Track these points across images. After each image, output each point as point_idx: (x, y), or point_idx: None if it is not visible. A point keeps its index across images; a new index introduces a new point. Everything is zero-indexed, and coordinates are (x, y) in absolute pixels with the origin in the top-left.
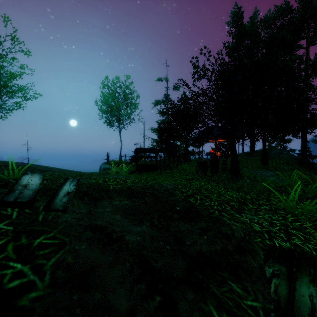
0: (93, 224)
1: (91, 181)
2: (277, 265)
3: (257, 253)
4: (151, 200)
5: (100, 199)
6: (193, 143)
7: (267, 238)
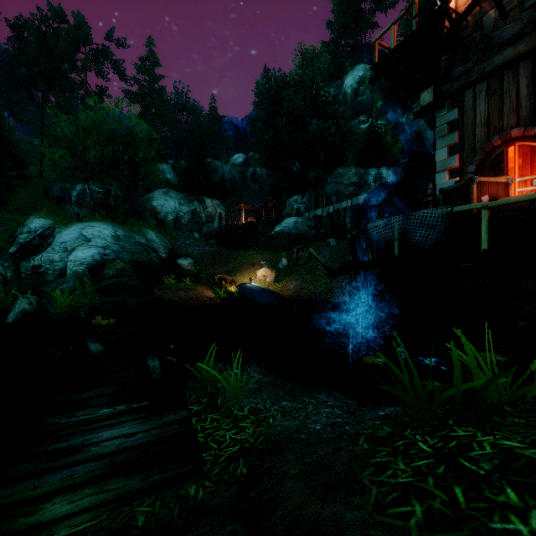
0: None
1: None
2: None
3: None
4: None
5: None
6: None
7: None
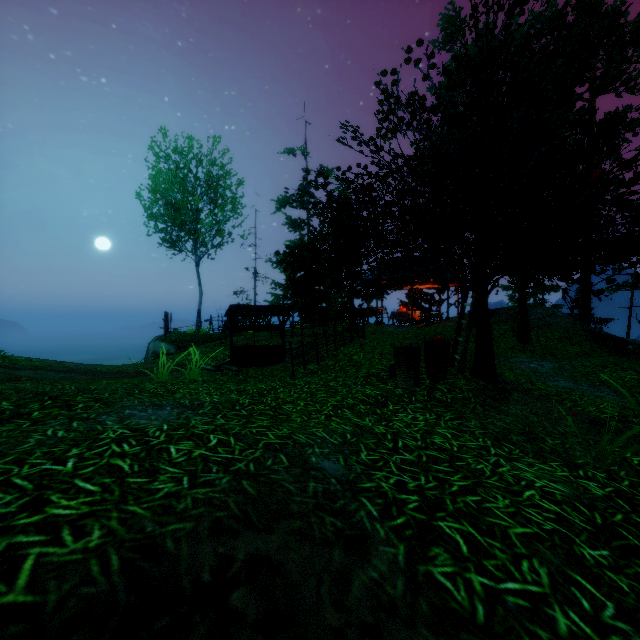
0: None
1: None
2: None
3: None
4: None
5: None
6: (361, 292)
7: None
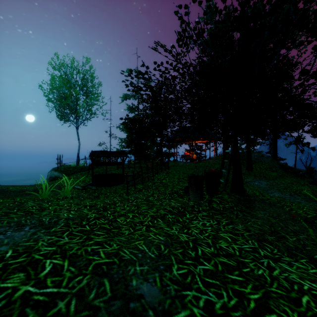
0: None
1: None
2: None
3: None
4: None
5: None
6: (166, 144)
7: None
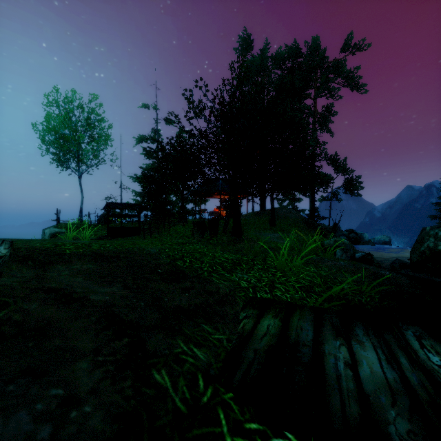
0: (45, 286)
1: (33, 245)
2: (252, 310)
3: (237, 304)
4: (126, 264)
5: (52, 263)
6: (193, 199)
7: (251, 292)
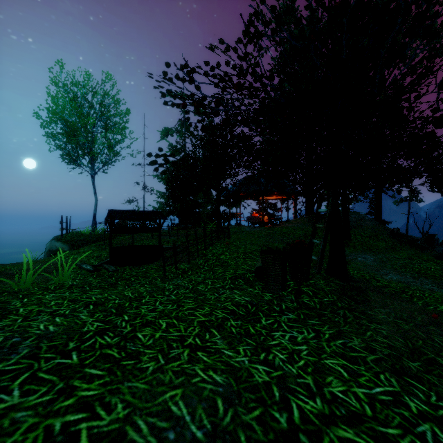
0: None
1: None
2: None
3: None
4: None
5: None
6: (224, 201)
7: None
